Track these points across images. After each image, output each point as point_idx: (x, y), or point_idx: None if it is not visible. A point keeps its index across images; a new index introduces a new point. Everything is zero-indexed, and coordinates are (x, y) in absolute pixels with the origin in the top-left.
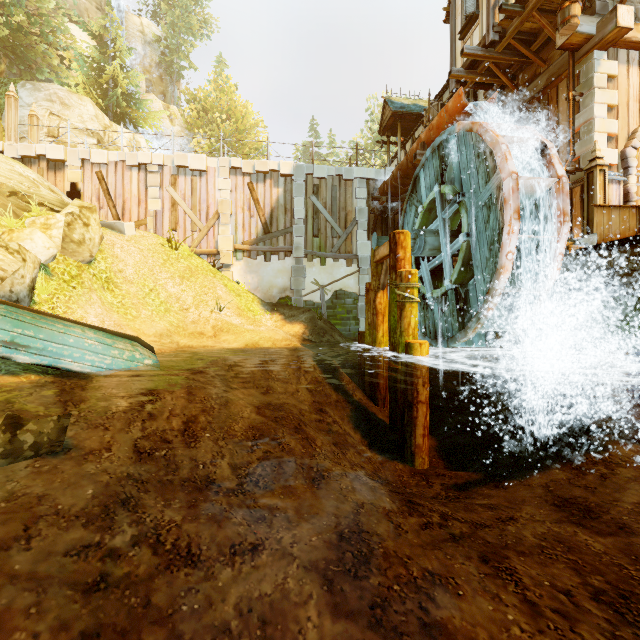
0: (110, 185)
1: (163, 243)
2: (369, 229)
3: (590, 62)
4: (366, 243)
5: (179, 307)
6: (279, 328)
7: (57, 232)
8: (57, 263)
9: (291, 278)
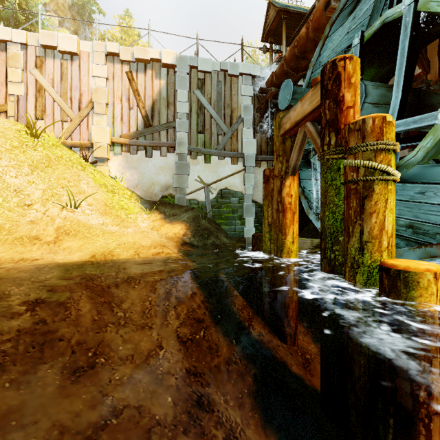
0: None
1: (19, 129)
2: (254, 127)
3: None
4: (252, 141)
5: (17, 202)
6: (156, 229)
7: None
8: None
9: (174, 175)
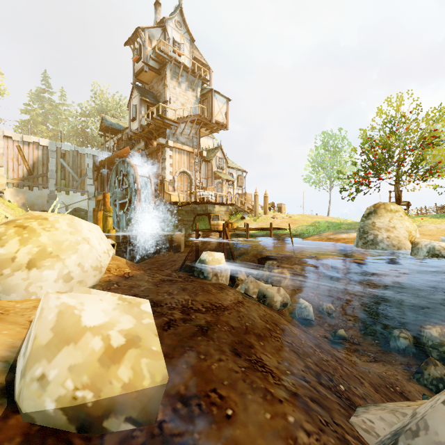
0: None
1: None
2: (94, 179)
3: (165, 150)
4: (92, 185)
5: None
6: None
7: None
8: None
9: (47, 200)
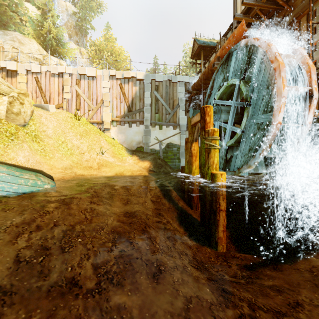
0: (42, 84)
1: (71, 116)
2: (186, 109)
3: None
4: (184, 117)
5: (79, 152)
6: (136, 164)
7: (3, 107)
8: (2, 125)
9: (143, 136)
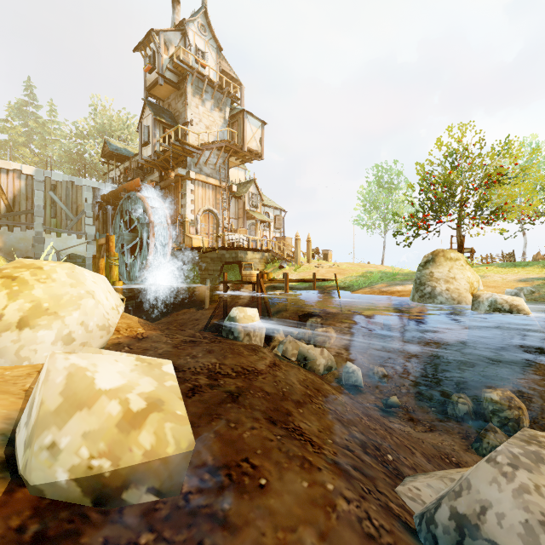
0: None
1: None
2: (94, 217)
3: (186, 183)
4: (92, 226)
5: None
6: None
7: None
8: None
9: (32, 244)
